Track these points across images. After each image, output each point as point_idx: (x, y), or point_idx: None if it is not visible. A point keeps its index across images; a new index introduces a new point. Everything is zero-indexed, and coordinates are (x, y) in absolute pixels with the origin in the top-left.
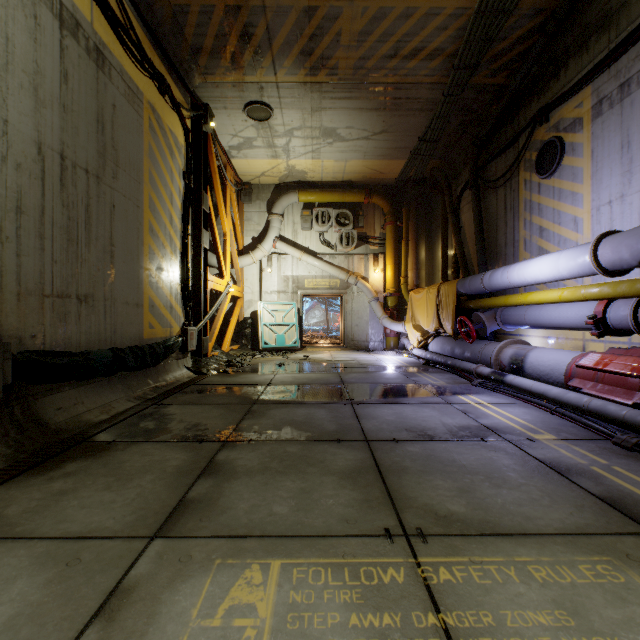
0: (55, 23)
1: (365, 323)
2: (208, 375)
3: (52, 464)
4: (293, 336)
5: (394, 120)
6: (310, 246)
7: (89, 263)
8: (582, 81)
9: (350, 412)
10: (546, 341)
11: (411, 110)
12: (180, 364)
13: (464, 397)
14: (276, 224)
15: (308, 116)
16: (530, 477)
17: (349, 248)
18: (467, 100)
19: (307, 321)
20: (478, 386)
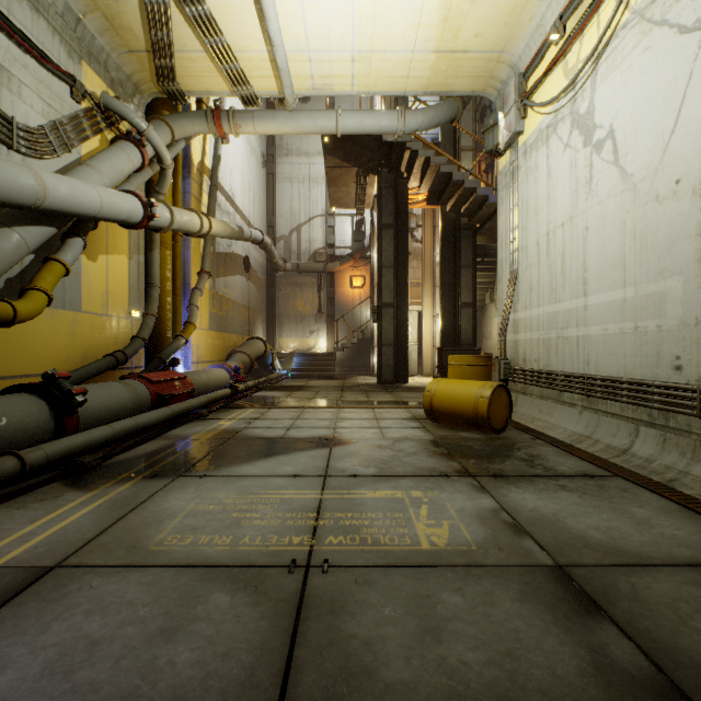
0: None
1: None
2: None
3: None
4: None
5: None
6: None
7: None
8: None
9: None
10: None
11: None
12: None
13: None
14: None
15: None
16: None
17: None
18: None
19: None
20: None
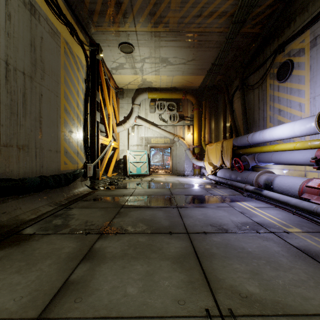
0: None
1: (183, 161)
2: (98, 190)
3: None
4: (145, 168)
5: (199, 53)
6: (154, 121)
7: (25, 127)
8: (304, 27)
9: (176, 213)
10: (282, 171)
11: (208, 47)
12: (83, 184)
13: (240, 203)
14: (136, 109)
15: (153, 51)
16: (295, 261)
17: (174, 122)
18: (238, 42)
19: (153, 160)
20: (247, 196)
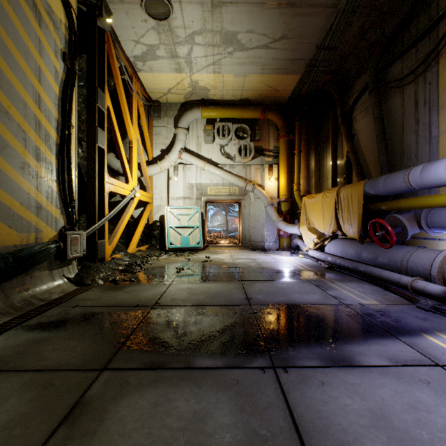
0: None
1: (261, 226)
2: (90, 287)
3: None
4: (197, 237)
5: (295, 21)
6: (212, 157)
7: None
8: None
9: (280, 410)
10: None
11: (315, 6)
12: (56, 275)
13: (442, 342)
14: (181, 137)
15: (208, 14)
16: None
17: (247, 159)
18: None
19: (212, 224)
20: (431, 311)
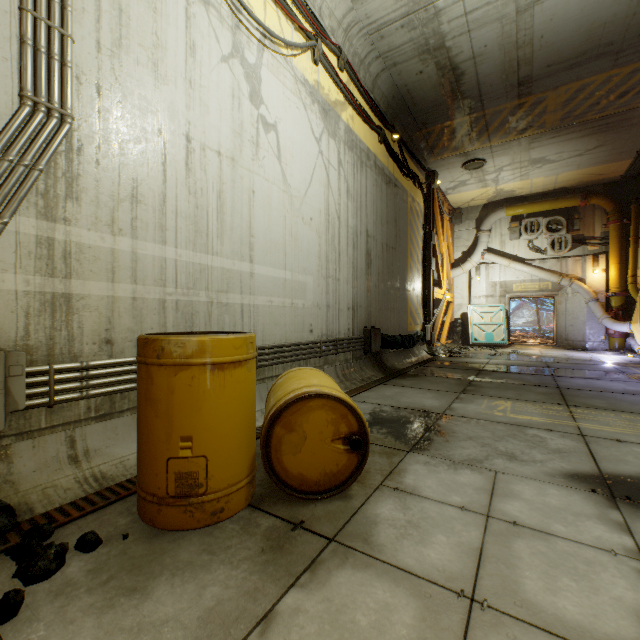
0: (385, 187)
1: (581, 323)
2: (439, 357)
3: (401, 377)
4: (500, 334)
5: (609, 136)
6: (518, 254)
7: (392, 292)
8: None
9: (550, 379)
10: None
11: (629, 125)
12: (421, 348)
13: None
14: (484, 239)
15: (516, 156)
16: None
17: (561, 252)
18: None
19: (512, 321)
20: None
